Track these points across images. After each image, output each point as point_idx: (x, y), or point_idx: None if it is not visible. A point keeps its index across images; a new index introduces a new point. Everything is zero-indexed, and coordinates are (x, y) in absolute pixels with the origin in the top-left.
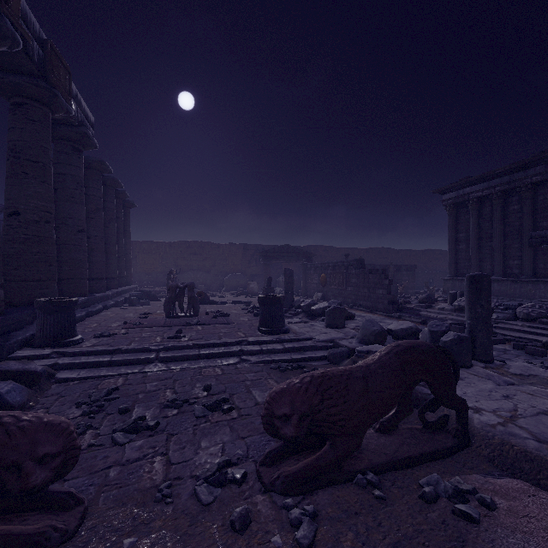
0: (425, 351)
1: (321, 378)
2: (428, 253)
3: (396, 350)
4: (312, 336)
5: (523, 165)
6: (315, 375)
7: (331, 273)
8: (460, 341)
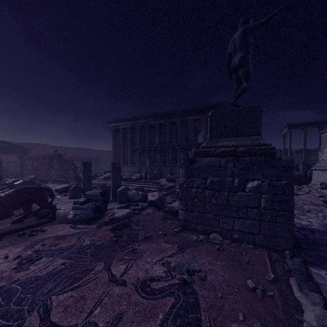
0: (31, 188)
1: None
2: (110, 152)
3: (17, 189)
4: None
5: (137, 118)
6: None
7: (41, 162)
8: (75, 188)
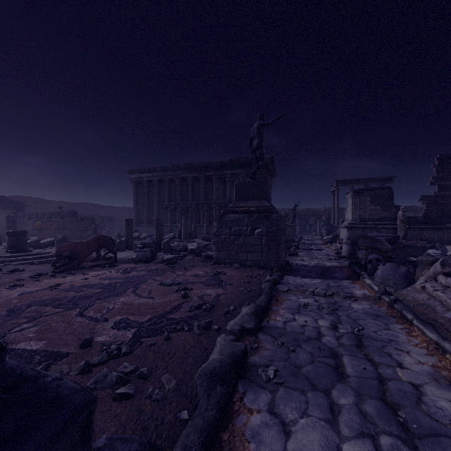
0: (104, 236)
1: (74, 243)
2: (125, 209)
3: (96, 236)
4: (49, 252)
5: (166, 169)
6: (72, 242)
7: (48, 221)
8: (121, 242)
